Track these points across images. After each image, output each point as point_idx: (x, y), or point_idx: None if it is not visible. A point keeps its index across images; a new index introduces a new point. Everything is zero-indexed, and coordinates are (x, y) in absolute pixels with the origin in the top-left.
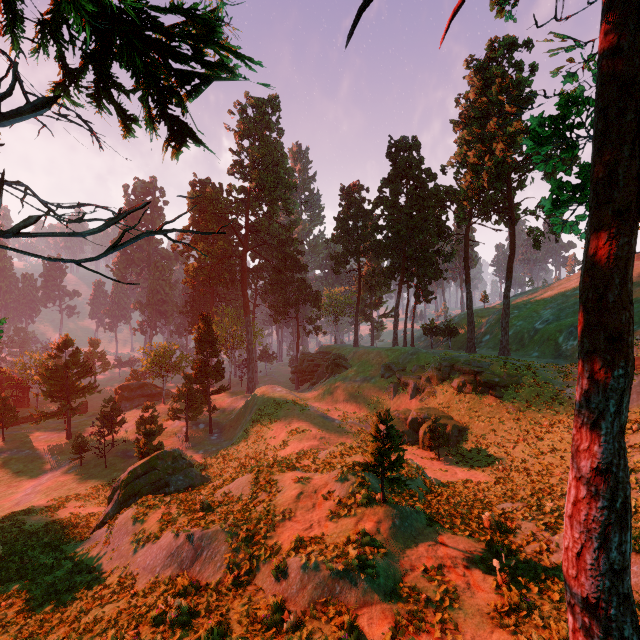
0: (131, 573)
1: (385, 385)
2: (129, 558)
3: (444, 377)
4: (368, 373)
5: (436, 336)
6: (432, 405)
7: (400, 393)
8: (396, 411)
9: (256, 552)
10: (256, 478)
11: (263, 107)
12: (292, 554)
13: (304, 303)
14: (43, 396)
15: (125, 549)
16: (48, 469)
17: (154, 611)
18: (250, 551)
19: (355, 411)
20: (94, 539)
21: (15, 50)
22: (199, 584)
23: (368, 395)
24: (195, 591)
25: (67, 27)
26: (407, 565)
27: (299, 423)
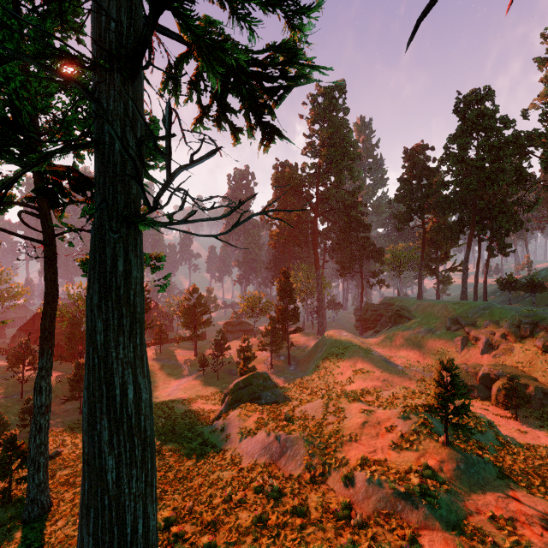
0: (238, 454)
1: (451, 338)
2: (236, 444)
3: (524, 334)
4: (432, 325)
5: (515, 291)
6: (508, 363)
7: (469, 347)
8: (464, 364)
9: (328, 460)
10: (327, 403)
11: (331, 93)
12: (358, 469)
13: (367, 259)
14: (181, 325)
15: (234, 437)
16: (184, 375)
17: (255, 483)
18: (323, 458)
19: (418, 360)
20: (214, 426)
21: (176, 104)
22: (285, 473)
23: (432, 346)
24: (282, 478)
25: (203, 80)
26: (472, 507)
27: (363, 364)
